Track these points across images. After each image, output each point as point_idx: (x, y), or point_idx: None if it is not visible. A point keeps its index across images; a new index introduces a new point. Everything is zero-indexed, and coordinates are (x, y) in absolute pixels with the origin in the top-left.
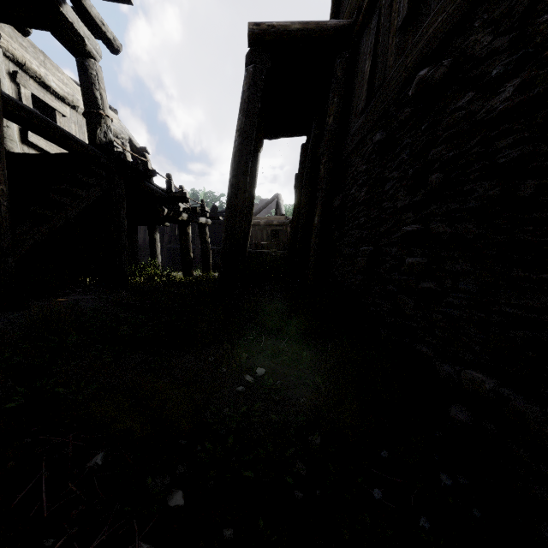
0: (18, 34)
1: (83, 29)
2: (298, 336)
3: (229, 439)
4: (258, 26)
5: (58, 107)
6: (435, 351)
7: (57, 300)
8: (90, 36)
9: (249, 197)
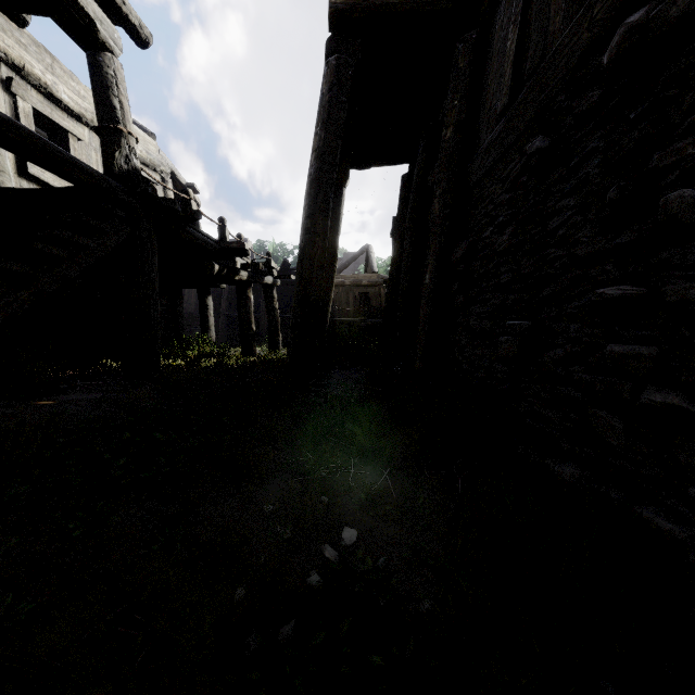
0: (14, 27)
1: (93, 7)
2: (408, 462)
3: None
4: None
5: (72, 128)
6: (690, 531)
7: (38, 405)
8: (104, 18)
9: (331, 248)
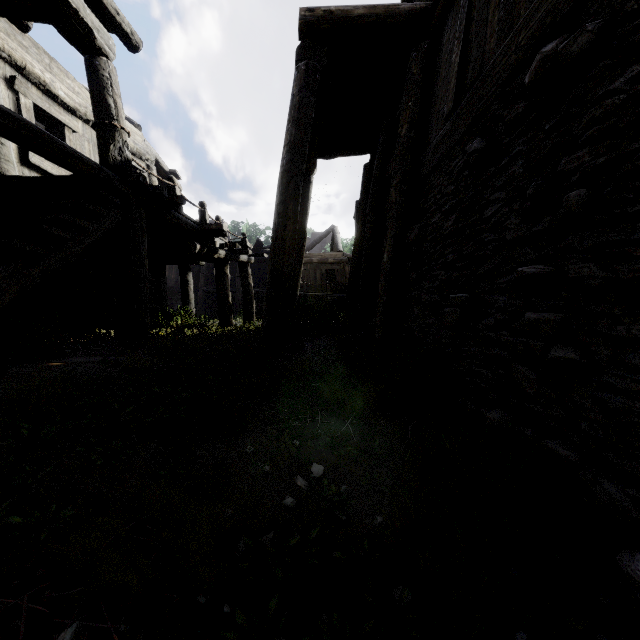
0: (17, 31)
1: (91, 18)
2: (366, 413)
3: (272, 602)
4: (311, 11)
5: (67, 121)
6: (581, 455)
7: (49, 366)
8: (100, 27)
9: (300, 229)
